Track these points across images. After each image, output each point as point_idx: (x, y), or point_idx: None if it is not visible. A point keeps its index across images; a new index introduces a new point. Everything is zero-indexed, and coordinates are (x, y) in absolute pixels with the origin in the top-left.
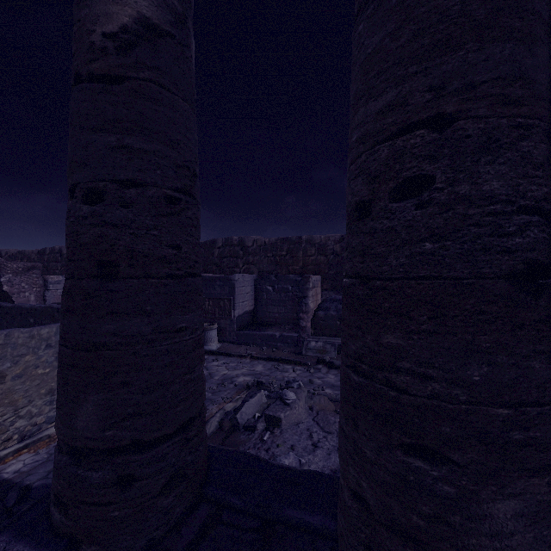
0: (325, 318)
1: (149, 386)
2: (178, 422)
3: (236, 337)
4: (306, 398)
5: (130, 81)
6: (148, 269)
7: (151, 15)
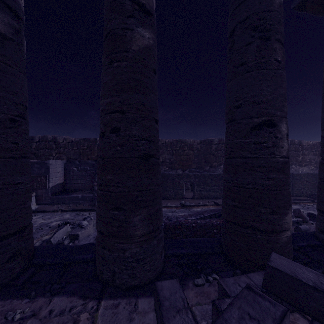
0: None
1: (0, 210)
2: (17, 227)
3: (50, 200)
4: (94, 224)
5: None
6: None
7: (0, 29)
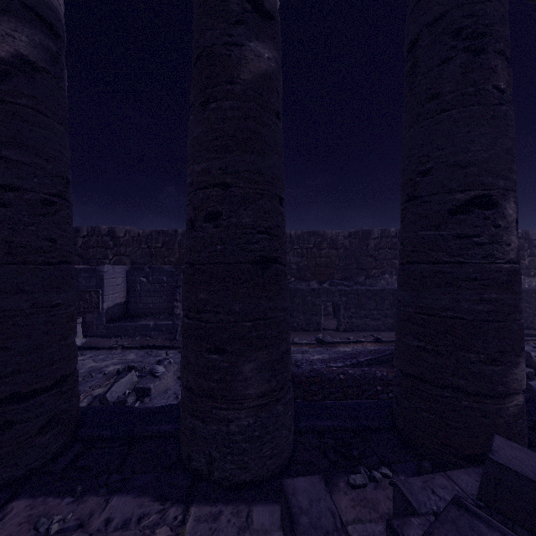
0: None
1: (28, 350)
2: (55, 377)
3: (105, 330)
4: (175, 371)
5: (8, 104)
6: (26, 257)
7: (28, 54)
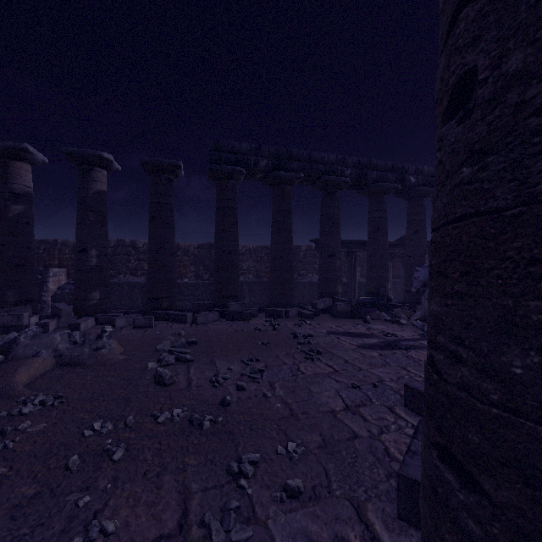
0: (62, 294)
1: None
2: None
3: None
4: None
5: None
6: None
7: None
